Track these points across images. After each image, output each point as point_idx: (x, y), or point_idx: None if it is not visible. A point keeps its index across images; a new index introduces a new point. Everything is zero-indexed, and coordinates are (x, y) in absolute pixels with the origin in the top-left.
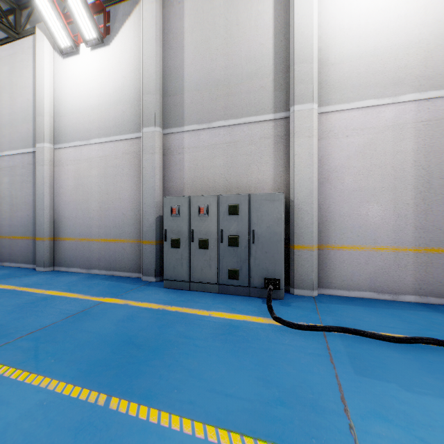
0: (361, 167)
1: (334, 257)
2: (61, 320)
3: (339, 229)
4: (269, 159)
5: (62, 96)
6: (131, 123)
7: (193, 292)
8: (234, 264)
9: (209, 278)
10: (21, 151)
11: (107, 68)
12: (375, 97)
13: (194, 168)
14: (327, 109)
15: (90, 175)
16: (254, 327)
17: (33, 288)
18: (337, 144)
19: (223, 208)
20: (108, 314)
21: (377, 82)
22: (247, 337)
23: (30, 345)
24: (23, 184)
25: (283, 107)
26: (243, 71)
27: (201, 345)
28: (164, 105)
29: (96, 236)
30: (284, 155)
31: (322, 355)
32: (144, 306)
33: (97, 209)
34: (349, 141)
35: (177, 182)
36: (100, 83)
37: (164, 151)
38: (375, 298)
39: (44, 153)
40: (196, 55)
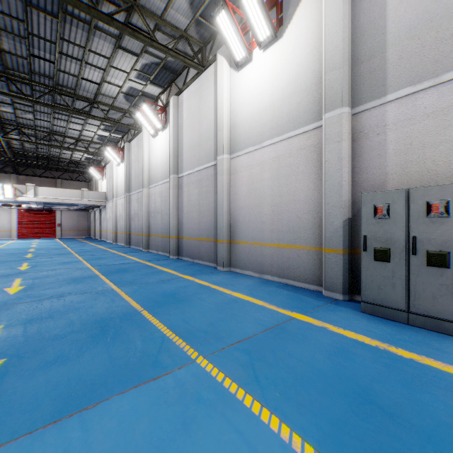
0: None
1: None
2: (261, 333)
3: None
4: None
5: (237, 107)
6: (307, 114)
7: (416, 329)
8: None
9: (450, 314)
10: (206, 166)
11: (279, 63)
12: None
13: (405, 150)
14: None
15: (262, 179)
16: None
17: (221, 287)
18: None
19: None
20: (309, 338)
21: None
22: None
23: (244, 358)
24: (207, 193)
25: None
26: None
27: None
28: (354, 78)
29: (268, 240)
30: None
31: None
32: (352, 337)
33: (269, 212)
34: None
35: (374, 172)
36: (273, 81)
37: (354, 136)
38: None
39: (223, 164)
40: None
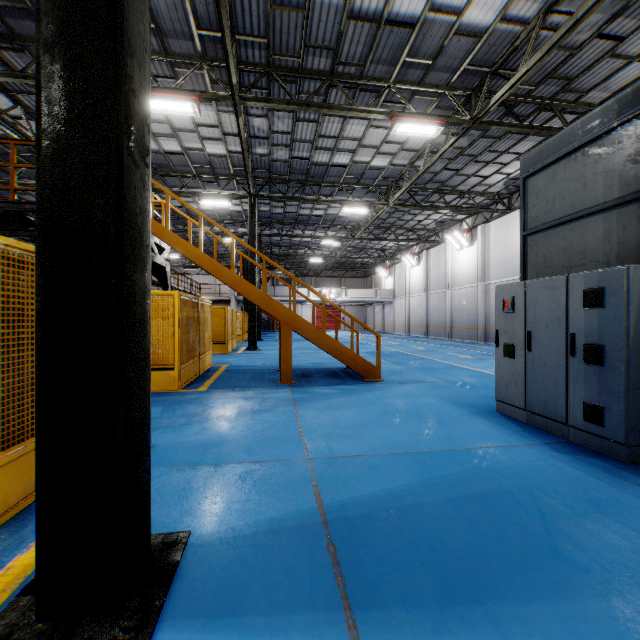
0: None
1: None
2: None
3: None
4: None
5: None
6: None
7: None
8: None
9: None
10: (512, 278)
11: None
12: None
13: None
14: None
15: None
16: None
17: None
18: None
19: None
20: None
21: None
22: None
23: None
24: None
25: None
26: None
27: None
28: None
29: None
30: None
31: None
32: None
33: None
34: None
35: None
36: None
37: None
38: None
39: None
40: None
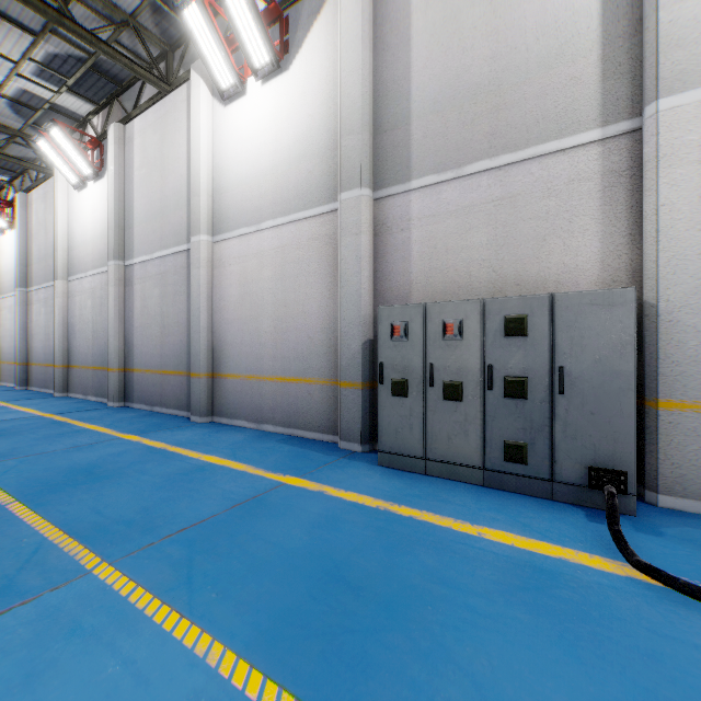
0: None
1: None
2: (224, 512)
3: None
4: (590, 222)
5: (223, 162)
6: (321, 189)
7: (432, 479)
8: (516, 433)
9: (465, 456)
10: (173, 250)
11: (285, 107)
12: None
13: (430, 254)
14: None
15: (261, 279)
16: (594, 580)
17: (187, 448)
18: None
19: (493, 324)
20: (294, 509)
21: None
22: (585, 607)
23: (181, 554)
24: (176, 296)
25: (624, 110)
26: (530, 56)
27: (483, 609)
28: (376, 150)
29: (270, 372)
30: (626, 211)
31: None
32: (351, 500)
33: (271, 330)
34: None
35: (398, 280)
36: (276, 133)
37: (376, 229)
38: None
39: (201, 250)
40: (434, 50)
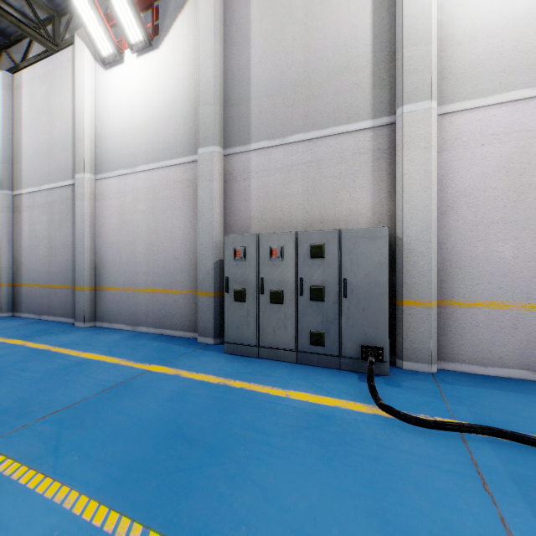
0: (504, 188)
1: (461, 317)
2: (94, 395)
3: (470, 278)
4: (366, 182)
5: (104, 115)
6: (184, 144)
7: (262, 360)
8: (318, 325)
9: (284, 343)
10: (60, 184)
11: (155, 77)
12: (528, 85)
13: (264, 198)
14: (452, 108)
15: (136, 211)
16: (353, 418)
17: (68, 348)
18: (467, 157)
19: (303, 249)
20: (153, 389)
21: (530, 63)
22: (344, 435)
23: (51, 430)
24: (62, 223)
25: (386, 109)
26: (330, 65)
27: (278, 444)
28: (225, 118)
29: (143, 285)
30: (387, 176)
31: (467, 475)
32: (200, 379)
33: (144, 252)
34: (486, 152)
35: (241, 216)
36: (148, 96)
37: (225, 177)
38: (528, 379)
39: (84, 185)
40: (266, 50)
